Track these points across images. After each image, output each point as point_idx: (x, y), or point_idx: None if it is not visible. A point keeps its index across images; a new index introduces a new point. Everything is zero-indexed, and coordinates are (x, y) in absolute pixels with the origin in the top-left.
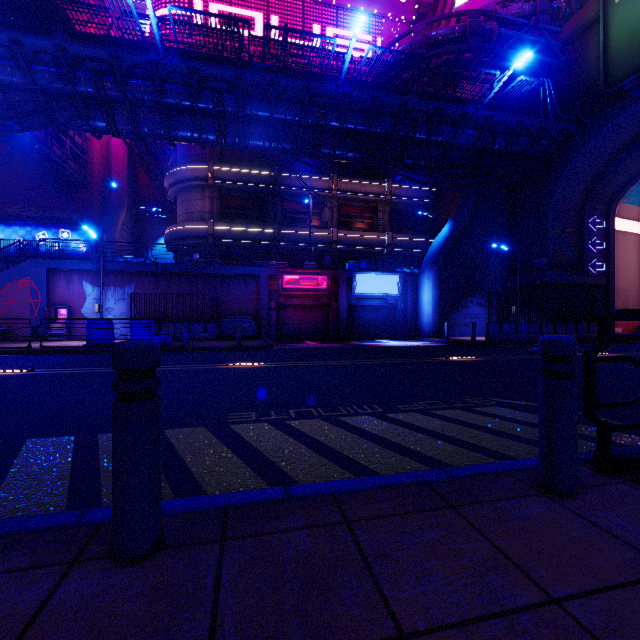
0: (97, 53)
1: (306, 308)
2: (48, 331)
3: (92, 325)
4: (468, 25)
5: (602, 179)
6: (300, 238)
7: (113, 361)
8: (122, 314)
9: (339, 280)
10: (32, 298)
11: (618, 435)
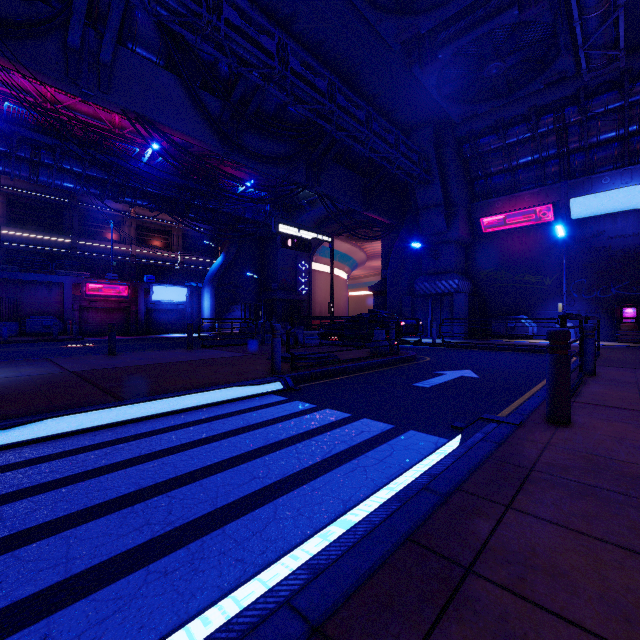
0: None
1: (108, 310)
2: None
3: None
4: None
5: None
6: (100, 250)
7: (110, 326)
8: None
9: (139, 290)
10: None
11: None
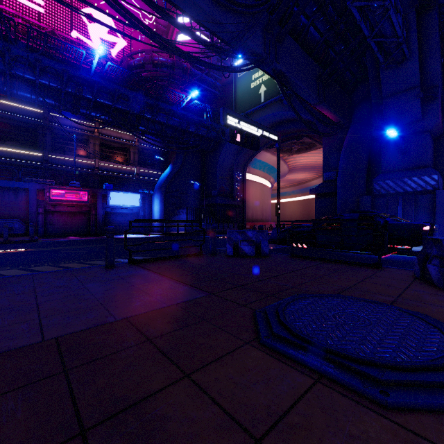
0: None
1: (71, 214)
2: None
3: None
4: (175, 61)
5: (239, 155)
6: (68, 163)
7: None
8: None
9: (97, 195)
10: None
11: None
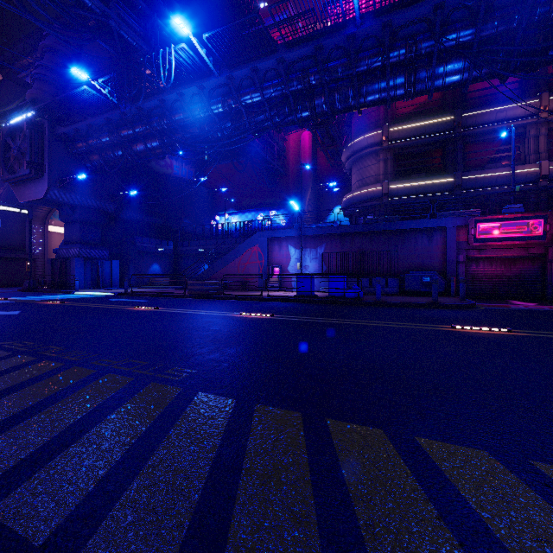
0: (305, 51)
1: (507, 261)
2: (268, 284)
3: (300, 279)
4: None
5: None
6: (490, 181)
7: None
8: (315, 270)
9: None
10: (259, 260)
11: None
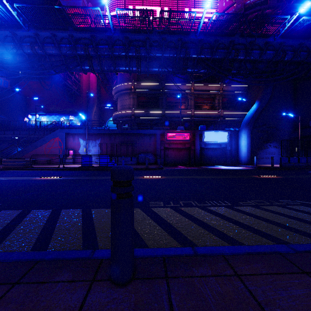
0: (85, 35)
1: (178, 149)
2: (65, 160)
3: (83, 157)
4: None
5: None
6: (175, 115)
7: (111, 176)
8: (95, 152)
9: (195, 135)
10: (59, 146)
11: None
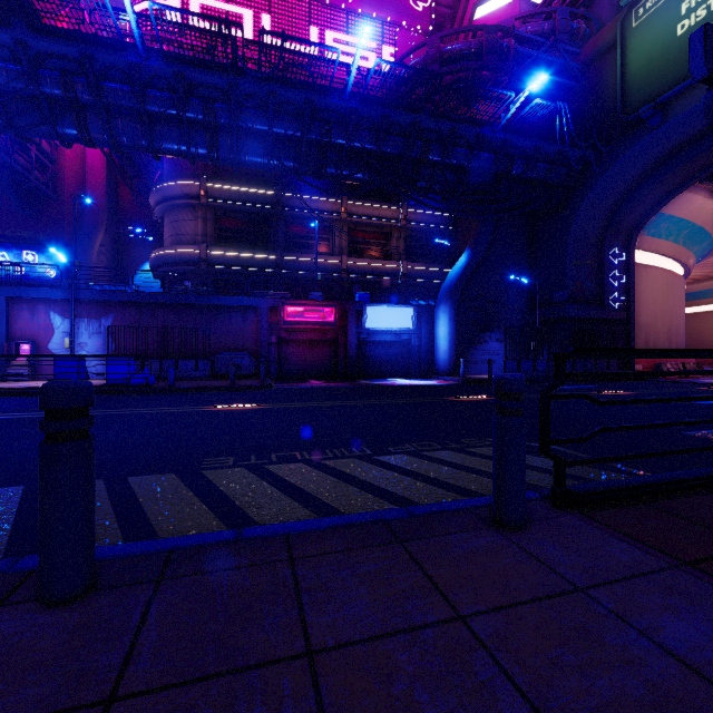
0: (65, 50)
1: (311, 343)
2: (7, 370)
3: (60, 363)
4: (484, 41)
5: (622, 210)
6: (306, 266)
7: (40, 401)
8: (98, 350)
9: (348, 313)
10: None
11: (597, 472)
